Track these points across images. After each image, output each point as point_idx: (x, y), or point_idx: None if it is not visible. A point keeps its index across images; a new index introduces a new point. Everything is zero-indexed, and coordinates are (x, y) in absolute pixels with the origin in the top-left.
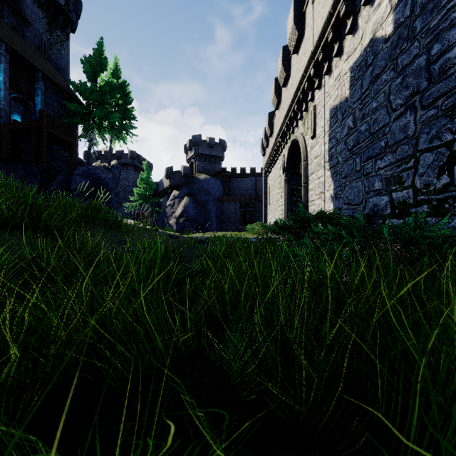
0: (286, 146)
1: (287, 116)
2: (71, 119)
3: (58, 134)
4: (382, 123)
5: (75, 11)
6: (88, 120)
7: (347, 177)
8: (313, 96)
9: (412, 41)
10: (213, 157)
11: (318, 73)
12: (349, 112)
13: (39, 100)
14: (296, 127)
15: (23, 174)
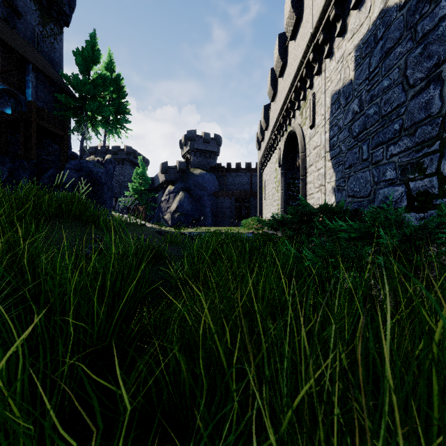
0: (282, 139)
1: (283, 107)
2: (63, 112)
3: (48, 126)
4: (396, 103)
5: (69, 5)
6: (81, 114)
7: (351, 167)
8: (312, 83)
9: (437, 1)
10: (208, 152)
11: (318, 57)
12: (354, 96)
13: (30, 92)
14: (292, 118)
15: (11, 167)
